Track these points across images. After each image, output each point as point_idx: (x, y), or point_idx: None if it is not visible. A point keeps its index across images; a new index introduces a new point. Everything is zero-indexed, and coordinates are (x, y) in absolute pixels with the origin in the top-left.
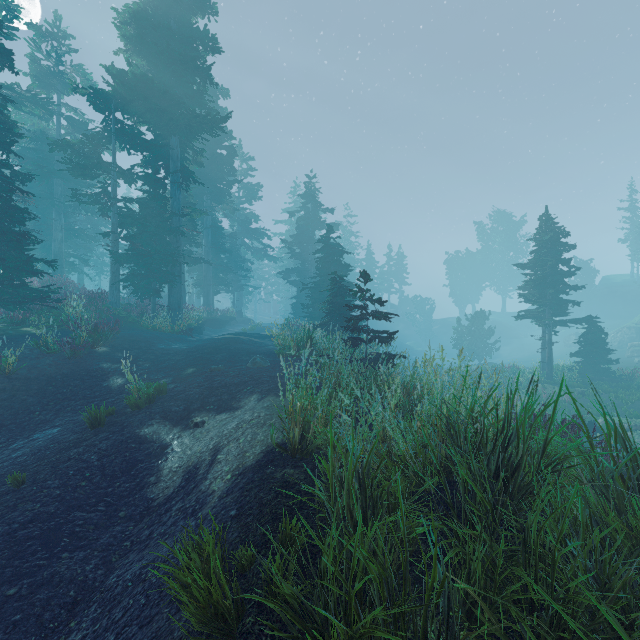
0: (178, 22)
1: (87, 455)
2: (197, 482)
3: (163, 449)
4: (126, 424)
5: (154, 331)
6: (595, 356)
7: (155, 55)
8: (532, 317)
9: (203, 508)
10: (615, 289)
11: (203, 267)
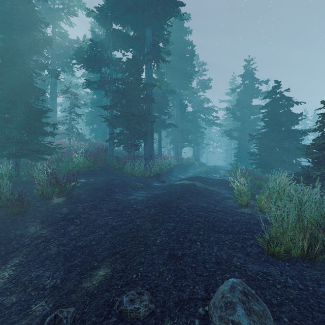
0: None
1: None
2: None
3: None
4: None
5: (130, 176)
6: None
7: None
8: None
9: None
10: None
11: (174, 131)
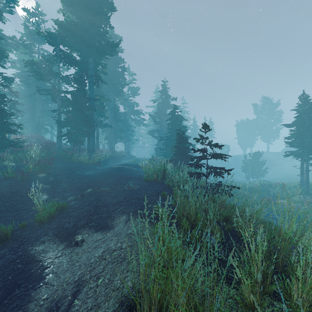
0: None
1: None
2: None
3: (42, 270)
4: (25, 240)
5: (79, 163)
6: None
7: (79, 12)
8: (295, 155)
9: None
10: None
11: (109, 129)
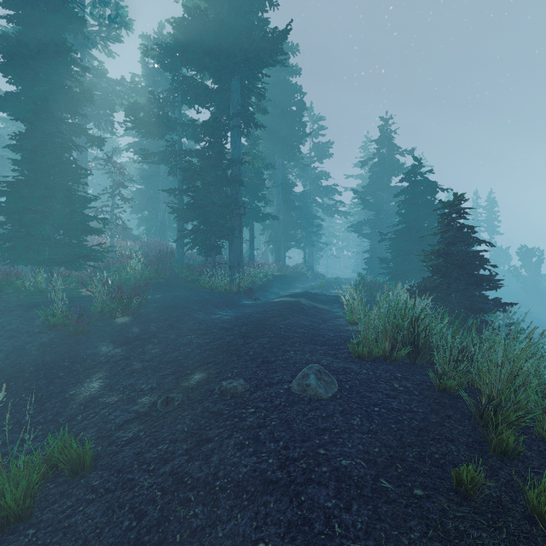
0: None
1: None
2: None
3: None
4: None
5: (210, 291)
6: None
7: None
8: None
9: None
10: None
11: (274, 224)
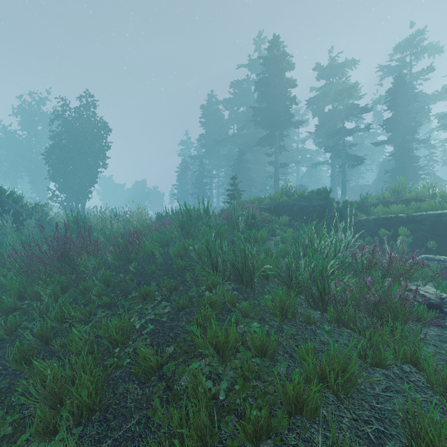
0: None
1: None
2: None
3: None
4: None
5: None
6: None
7: None
8: None
9: None
10: None
11: None
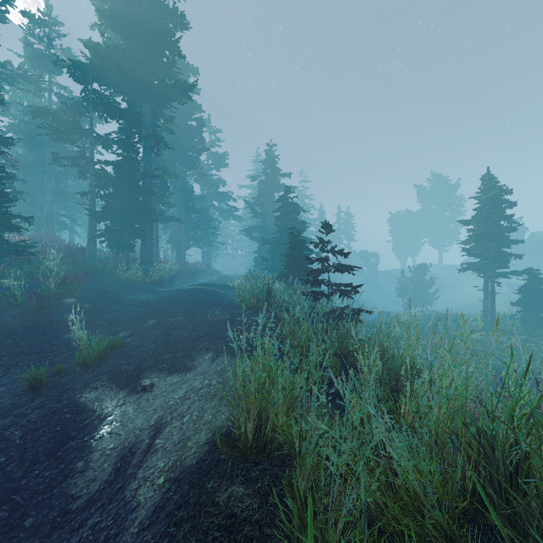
0: (149, 0)
1: (11, 430)
2: (125, 480)
3: (101, 420)
4: (68, 387)
5: (127, 282)
6: (536, 306)
7: (128, 29)
8: (475, 269)
9: (117, 540)
10: (542, 244)
11: (176, 225)
